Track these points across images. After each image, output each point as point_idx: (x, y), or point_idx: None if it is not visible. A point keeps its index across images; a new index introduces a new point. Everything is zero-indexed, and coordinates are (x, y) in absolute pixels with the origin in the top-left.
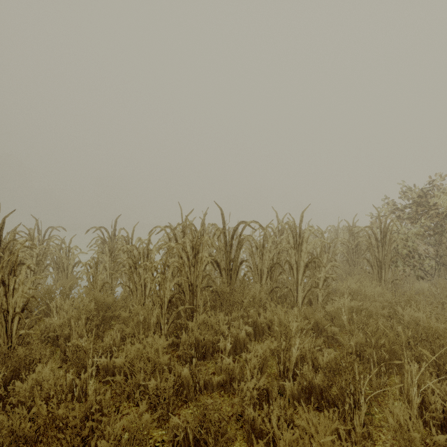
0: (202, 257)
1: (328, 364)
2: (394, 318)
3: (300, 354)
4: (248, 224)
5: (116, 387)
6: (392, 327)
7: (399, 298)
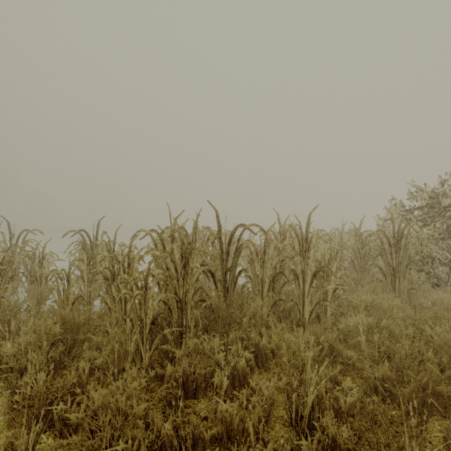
0: (192, 268)
1: (351, 406)
2: (422, 340)
3: (317, 395)
4: (248, 228)
5: (75, 445)
6: (420, 350)
7: (424, 314)
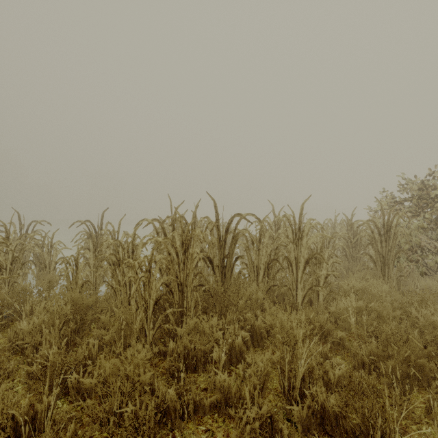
0: (192, 253)
1: (339, 379)
2: (408, 321)
3: (307, 368)
4: (244, 217)
5: (88, 410)
6: (406, 331)
7: (410, 298)
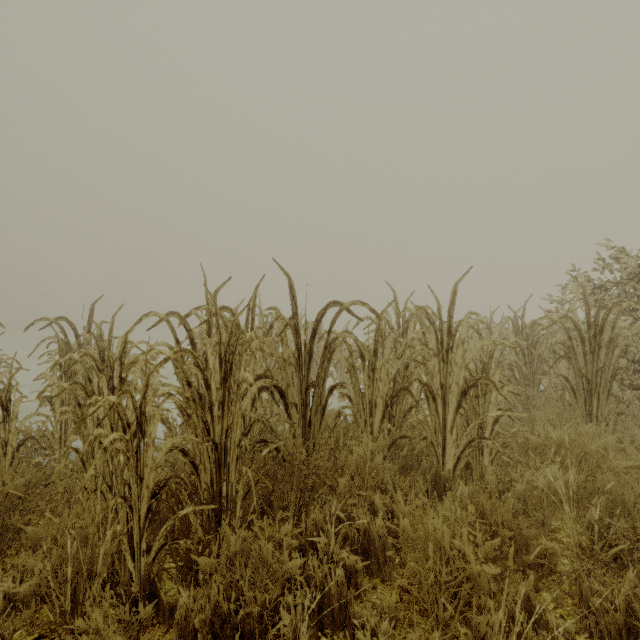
0: (239, 382)
1: None
2: None
3: None
4: (347, 308)
5: None
6: None
7: None
